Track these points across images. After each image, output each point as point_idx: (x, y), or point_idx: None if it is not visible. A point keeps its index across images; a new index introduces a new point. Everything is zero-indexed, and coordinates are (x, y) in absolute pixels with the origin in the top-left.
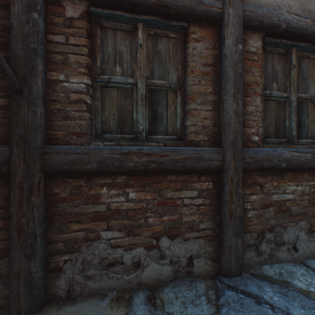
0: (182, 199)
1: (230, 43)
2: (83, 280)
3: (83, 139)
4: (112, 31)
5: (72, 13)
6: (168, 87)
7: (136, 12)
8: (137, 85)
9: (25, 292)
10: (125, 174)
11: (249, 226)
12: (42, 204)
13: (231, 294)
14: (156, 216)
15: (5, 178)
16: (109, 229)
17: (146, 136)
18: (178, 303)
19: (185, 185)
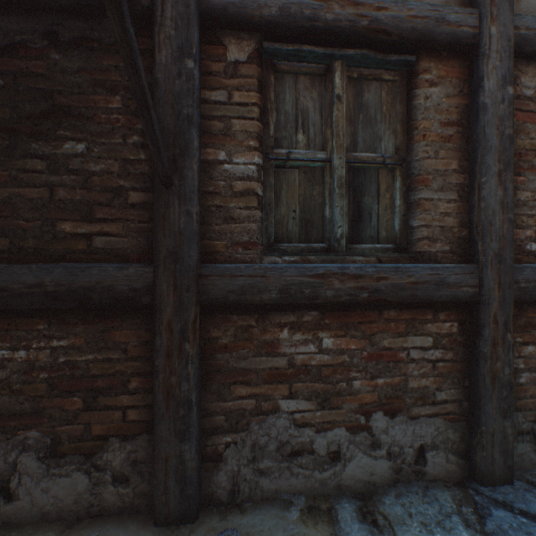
0: (408, 350)
1: (492, 85)
2: (253, 476)
3: (253, 252)
4: (291, 76)
5: (237, 53)
6: (380, 164)
7: (332, 44)
8: (331, 163)
9: (176, 489)
10: (316, 308)
11: (522, 398)
12: (198, 355)
13: (503, 515)
14: (365, 377)
15: (142, 313)
16: (291, 396)
17: (345, 245)
18: (416, 525)
19: (413, 327)
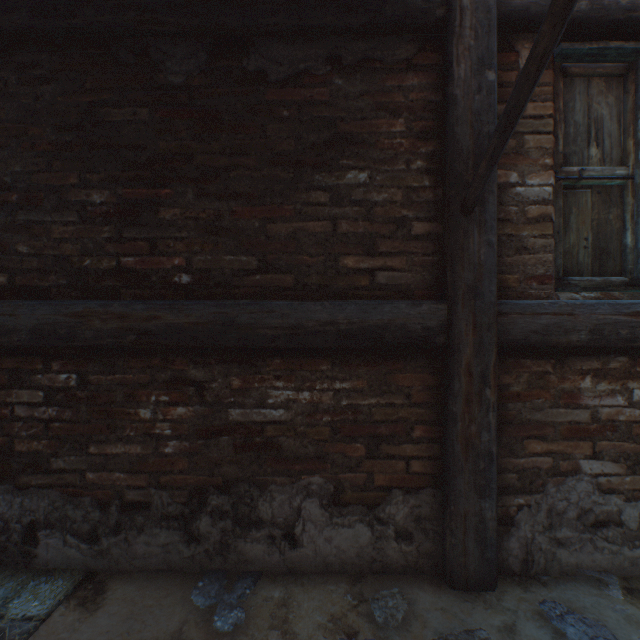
0: None
1: None
2: (548, 546)
3: (549, 287)
4: (582, 80)
5: None
6: None
7: None
8: (633, 180)
9: (475, 550)
10: (624, 353)
11: None
12: (496, 403)
13: None
14: None
15: (425, 355)
16: (594, 457)
17: None
18: None
19: None
